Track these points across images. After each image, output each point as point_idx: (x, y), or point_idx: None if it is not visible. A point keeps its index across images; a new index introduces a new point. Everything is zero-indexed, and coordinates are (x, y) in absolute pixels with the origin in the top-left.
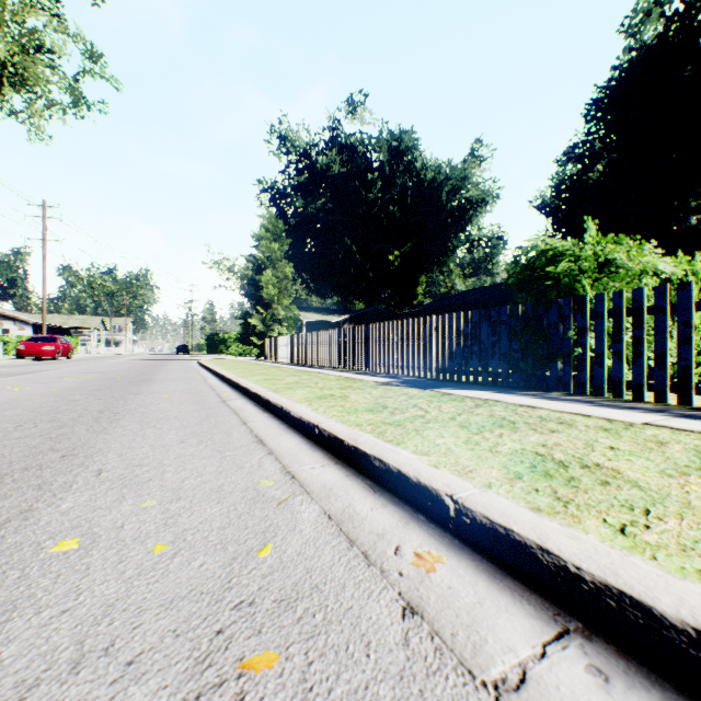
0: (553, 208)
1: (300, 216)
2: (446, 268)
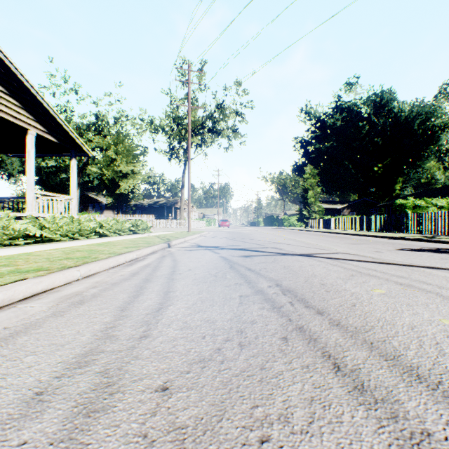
0: None
1: (317, 153)
2: (420, 169)
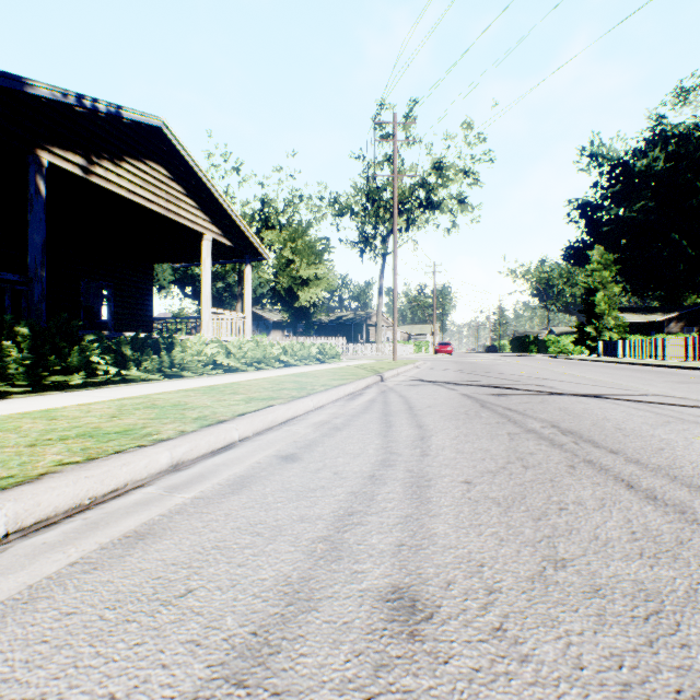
0: None
1: (613, 223)
2: None
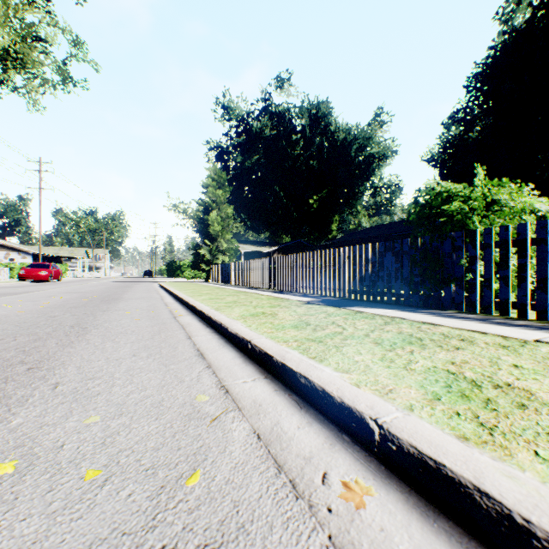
0: (440, 161)
1: (239, 169)
2: (354, 210)
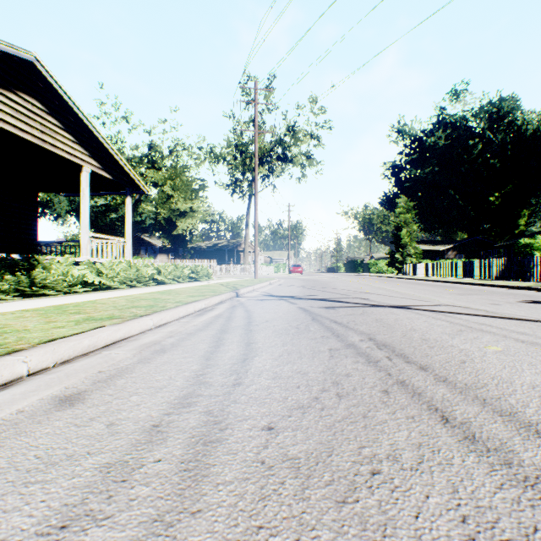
0: None
1: (412, 180)
2: None
